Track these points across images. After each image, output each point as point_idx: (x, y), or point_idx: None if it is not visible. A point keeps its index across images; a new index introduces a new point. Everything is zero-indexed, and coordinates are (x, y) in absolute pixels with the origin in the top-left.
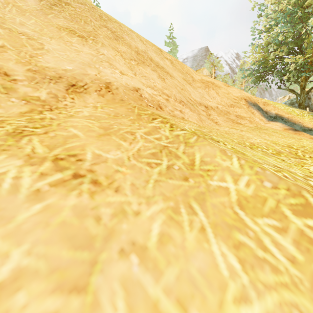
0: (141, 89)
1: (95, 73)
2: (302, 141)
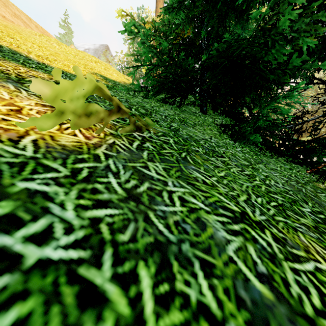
0: (15, 22)
1: (0, 13)
2: None
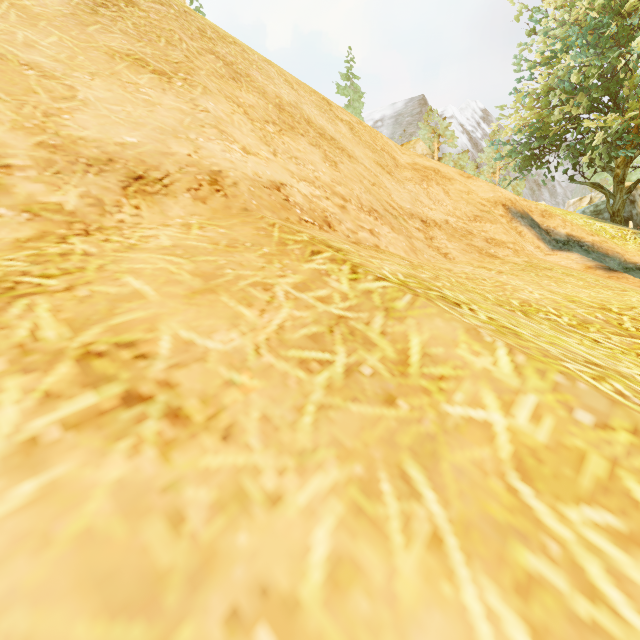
0: (286, 185)
1: (187, 151)
2: (629, 294)
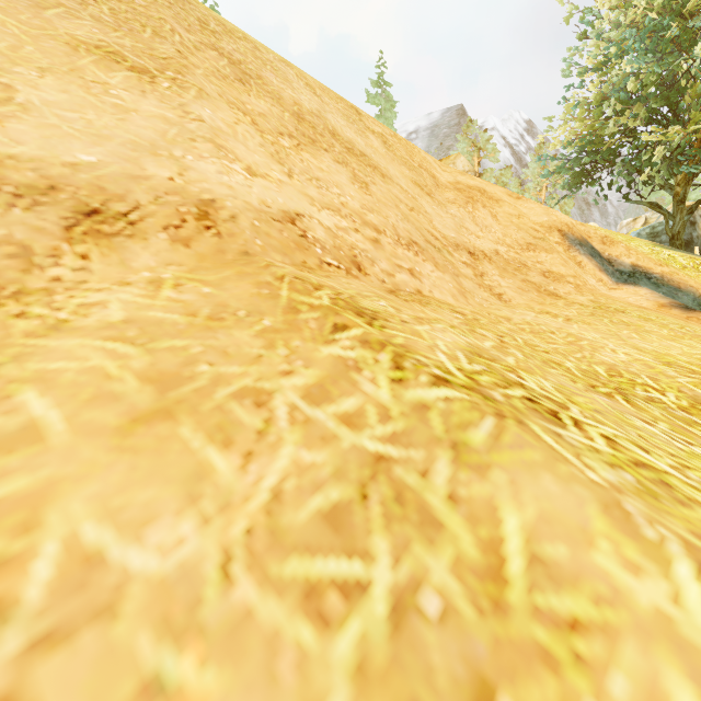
0: (304, 215)
1: (168, 174)
2: None
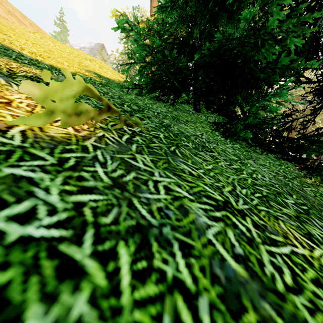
0: (8, 20)
1: None
2: None
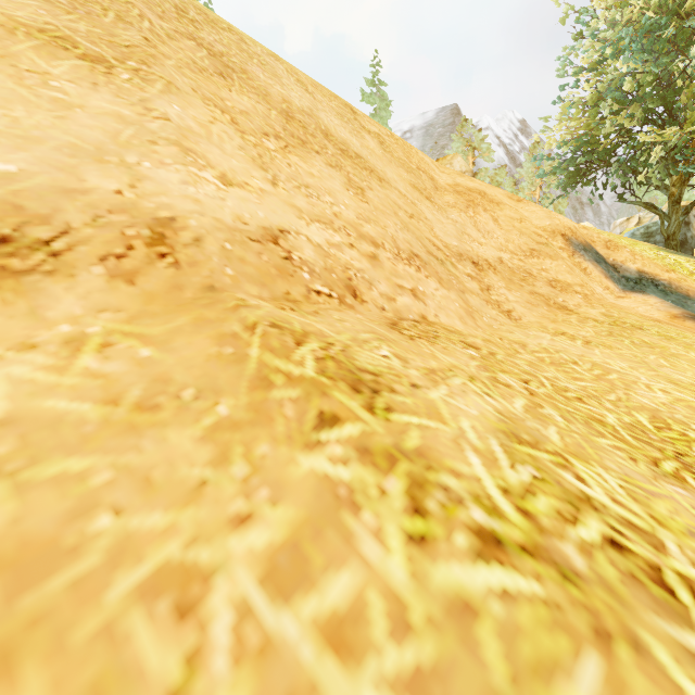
0: (290, 231)
1: (115, 185)
2: None
